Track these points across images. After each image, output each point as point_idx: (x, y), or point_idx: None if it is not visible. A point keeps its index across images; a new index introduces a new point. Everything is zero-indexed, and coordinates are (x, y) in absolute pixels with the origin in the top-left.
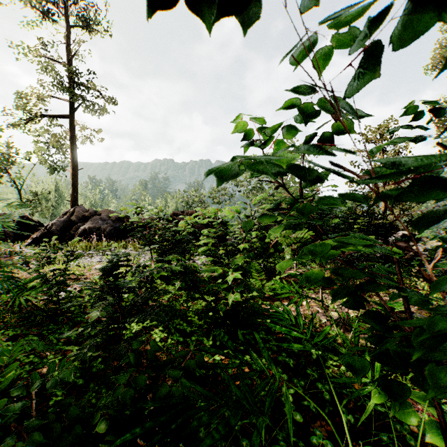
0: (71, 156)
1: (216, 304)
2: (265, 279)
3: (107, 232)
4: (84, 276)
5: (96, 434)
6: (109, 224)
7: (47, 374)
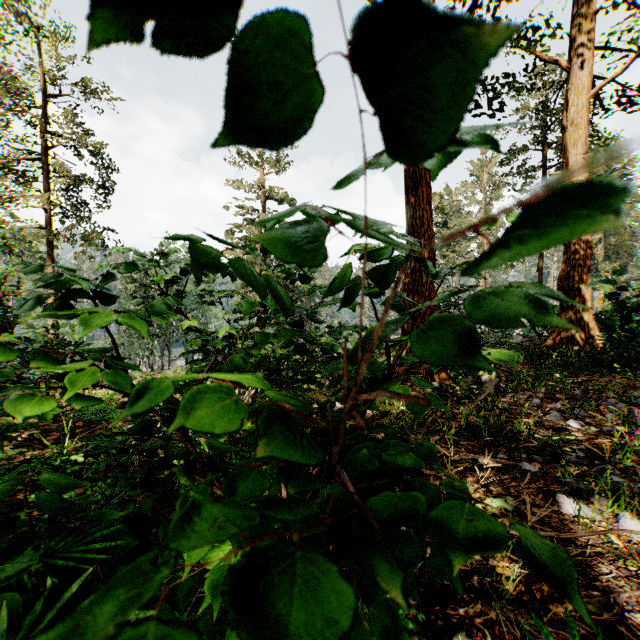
0: None
1: None
2: None
3: None
4: None
5: None
6: None
7: None
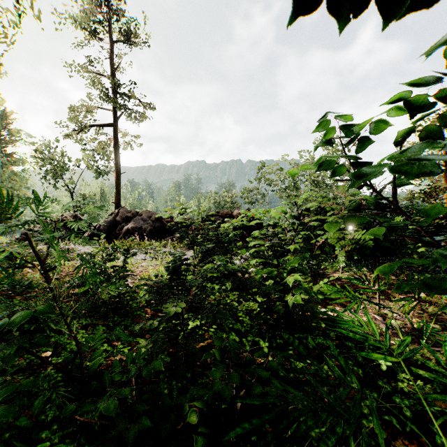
0: (115, 161)
1: (268, 306)
2: (311, 282)
3: (147, 231)
4: (133, 272)
5: (184, 424)
6: (149, 224)
7: (126, 363)
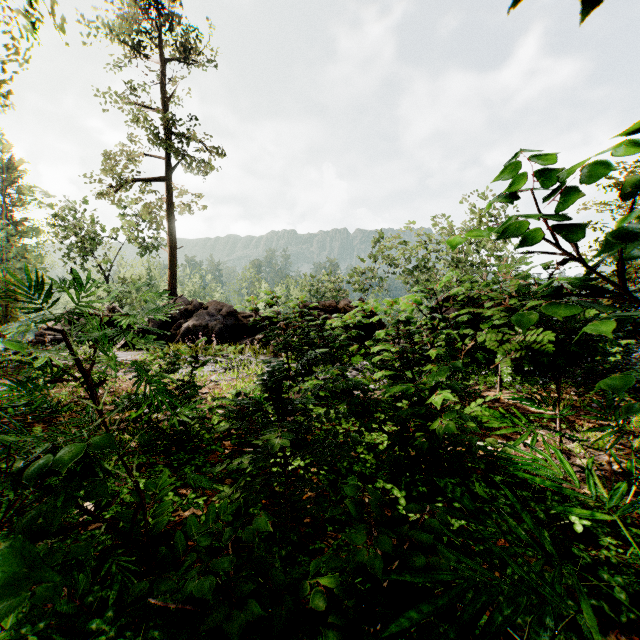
0: (169, 231)
1: (403, 438)
2: (457, 403)
3: (216, 331)
4: (200, 390)
5: (303, 610)
6: (218, 321)
7: (206, 520)
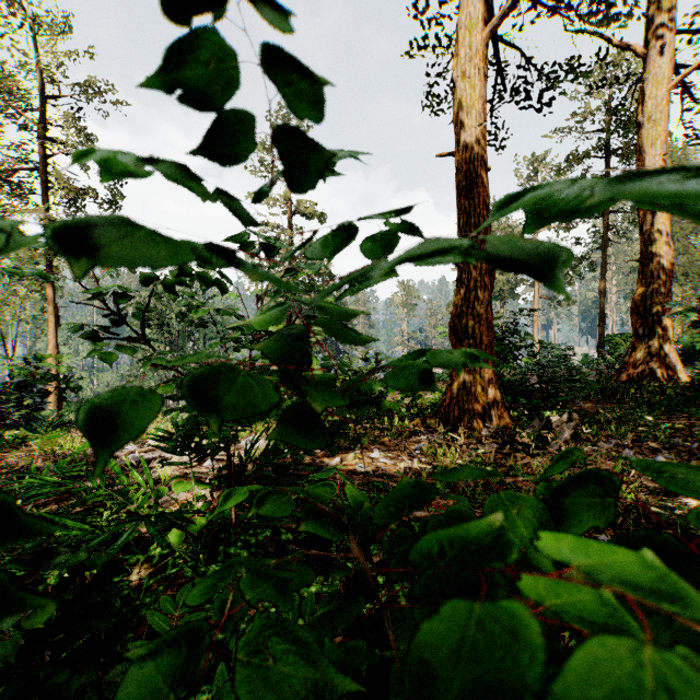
0: None
1: None
2: None
3: None
4: None
5: None
6: None
7: None
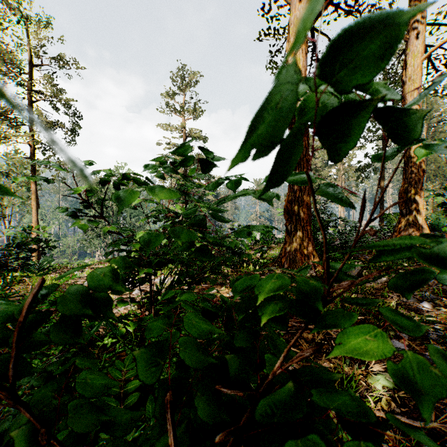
0: None
1: None
2: None
3: None
4: None
5: None
6: None
7: None
